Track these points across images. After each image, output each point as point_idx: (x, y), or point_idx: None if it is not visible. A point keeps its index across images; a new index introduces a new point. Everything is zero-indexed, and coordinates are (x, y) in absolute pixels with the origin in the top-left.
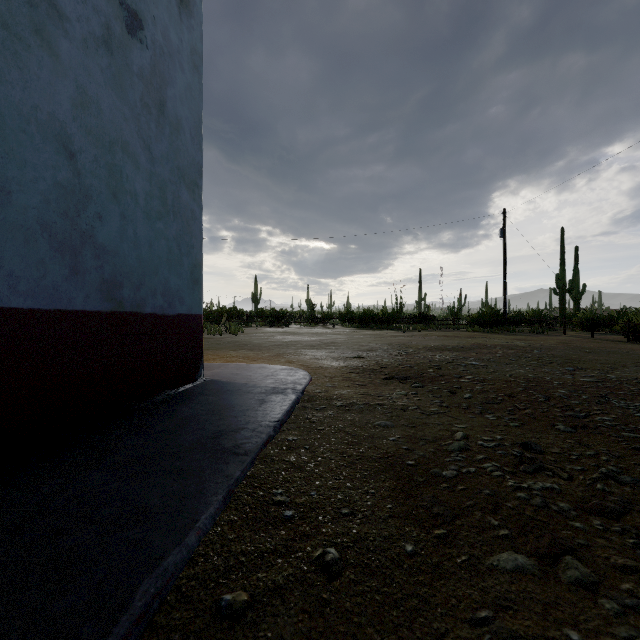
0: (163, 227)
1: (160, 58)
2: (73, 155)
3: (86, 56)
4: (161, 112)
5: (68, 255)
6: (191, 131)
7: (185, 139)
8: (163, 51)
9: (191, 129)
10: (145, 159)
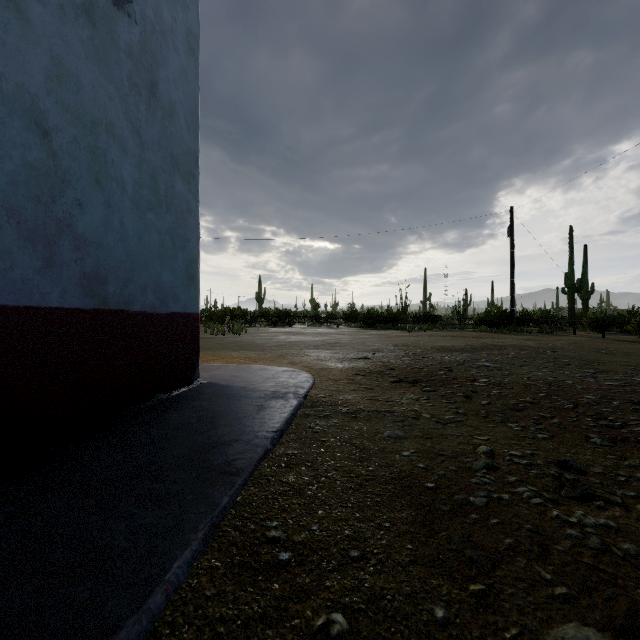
0: (154, 218)
1: (151, 36)
2: (47, 133)
3: (63, 24)
4: (152, 94)
5: (41, 245)
6: (186, 117)
7: (179, 125)
8: (154, 28)
9: (186, 115)
10: (134, 144)
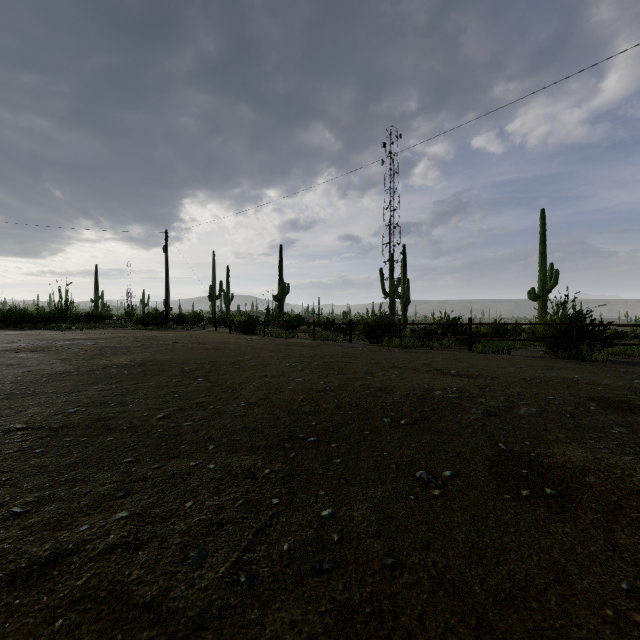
0: None
1: None
2: None
3: None
4: None
5: None
6: None
7: None
8: None
9: None
10: None
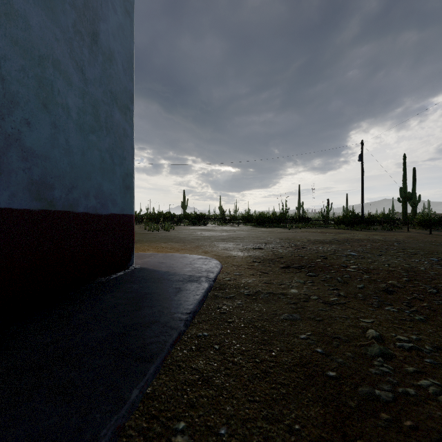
0: (96, 139)
1: None
2: None
3: None
4: (94, 41)
5: None
6: (123, 63)
7: (117, 69)
8: None
9: (123, 62)
10: (78, 79)
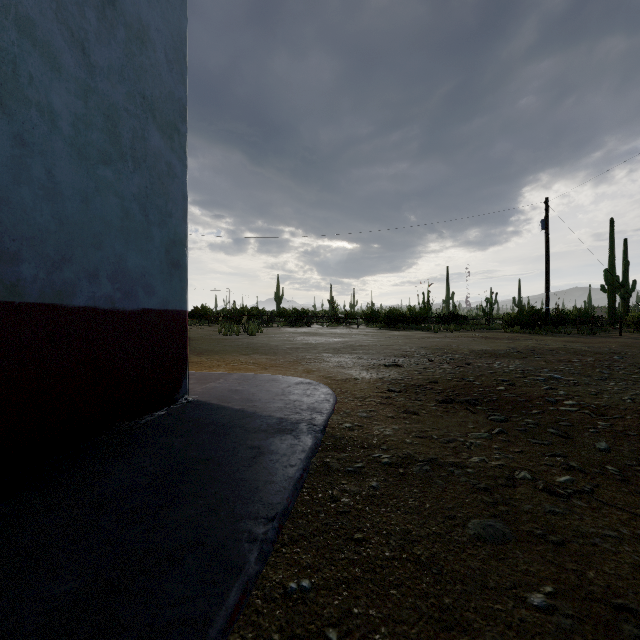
0: (113, 177)
1: None
2: None
3: None
4: (109, 1)
5: None
6: (167, 51)
7: (156, 59)
8: None
9: (167, 48)
10: (74, 61)
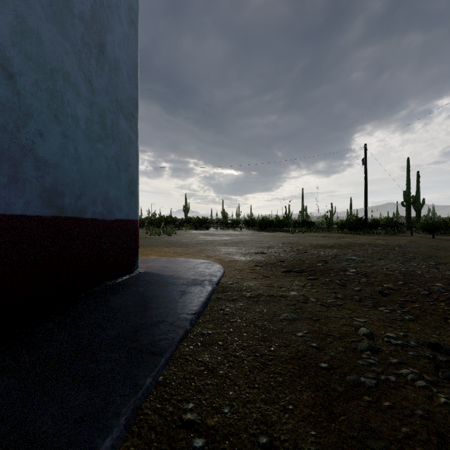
0: (103, 147)
1: (100, 8)
2: (12, 76)
3: None
4: (101, 52)
5: (7, 165)
6: (128, 72)
7: (123, 78)
8: (103, 3)
9: (128, 71)
10: (86, 89)
